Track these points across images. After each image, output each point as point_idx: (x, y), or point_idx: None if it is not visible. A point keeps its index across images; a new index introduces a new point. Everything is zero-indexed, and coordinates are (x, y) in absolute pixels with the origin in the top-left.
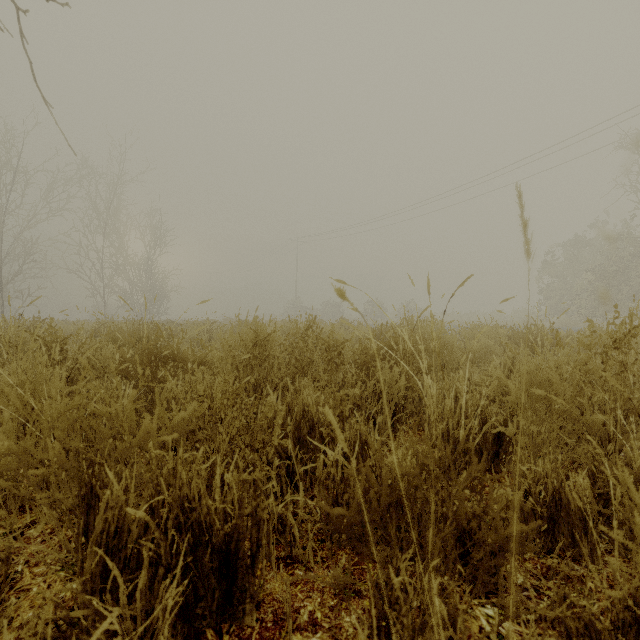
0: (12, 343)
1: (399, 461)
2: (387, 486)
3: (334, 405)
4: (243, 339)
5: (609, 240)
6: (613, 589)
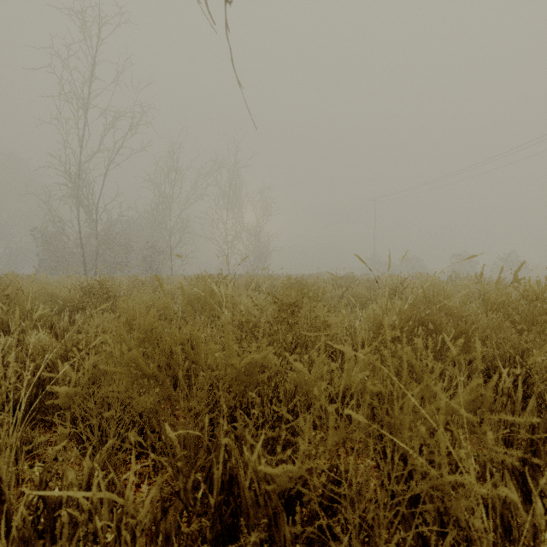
0: (213, 297)
1: None
2: None
3: None
4: None
5: None
6: None
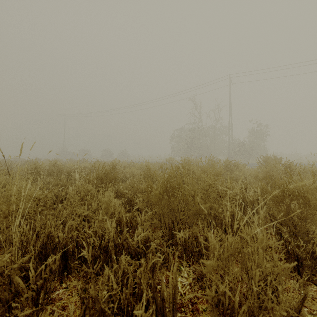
0: None
1: (57, 181)
2: (55, 184)
3: None
4: (31, 167)
5: (188, 131)
6: None
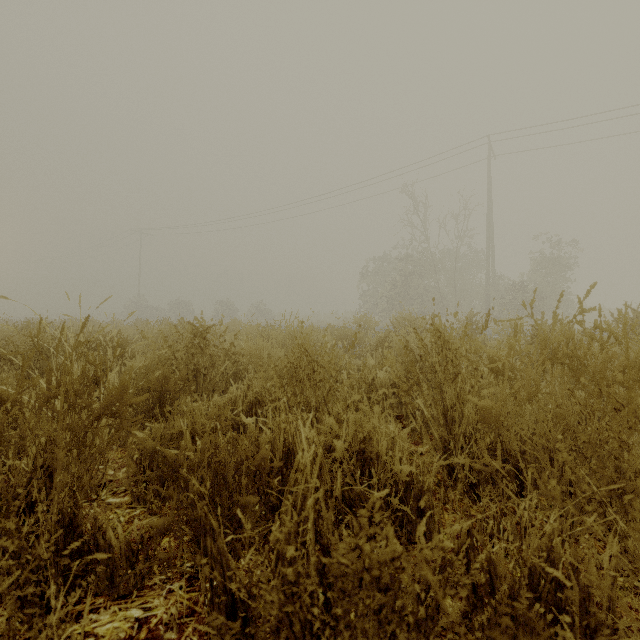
0: None
1: None
2: None
3: (12, 384)
4: None
5: (398, 260)
6: (121, 451)
